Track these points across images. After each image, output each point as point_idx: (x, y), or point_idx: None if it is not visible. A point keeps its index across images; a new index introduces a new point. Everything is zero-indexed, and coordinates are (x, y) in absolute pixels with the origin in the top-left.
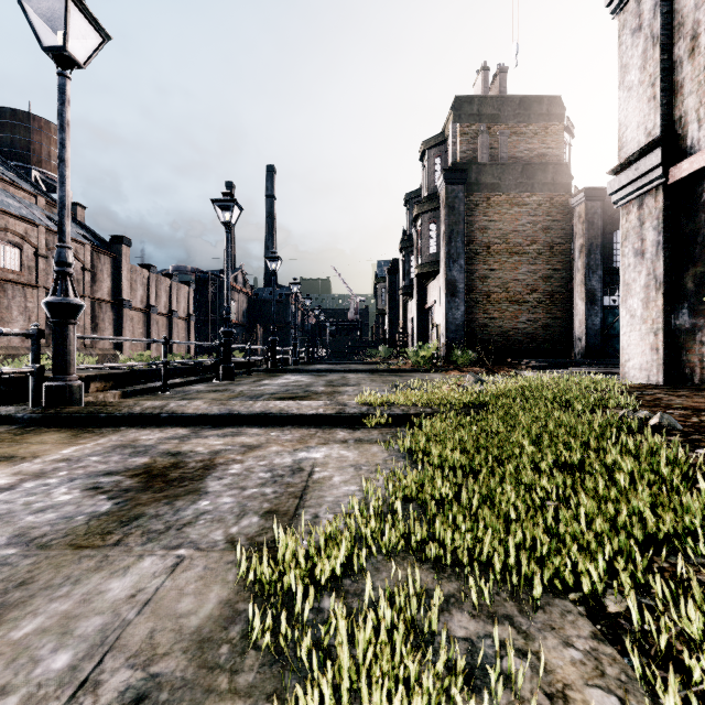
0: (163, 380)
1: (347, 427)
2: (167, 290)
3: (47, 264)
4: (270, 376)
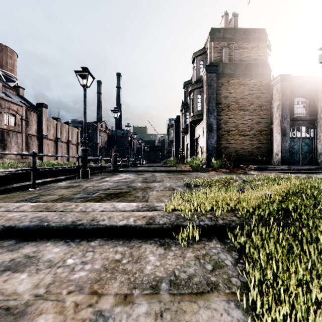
0: (32, 180)
1: (157, 243)
2: (67, 130)
3: (1, 116)
4: (112, 174)
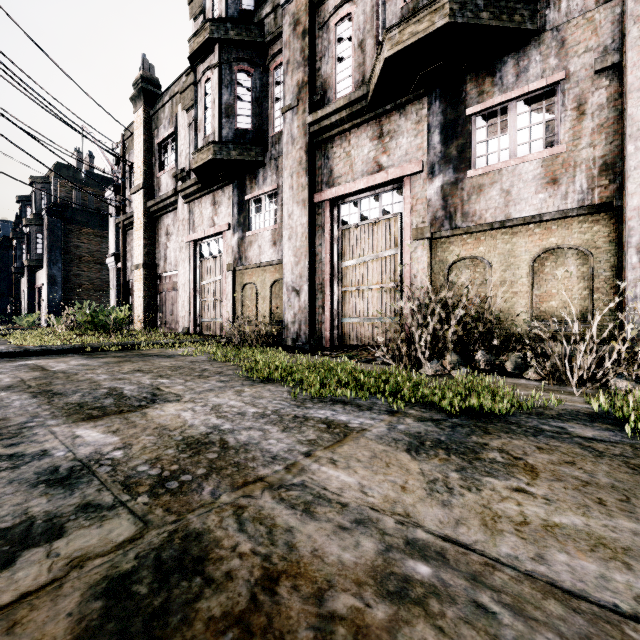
0: None
1: None
2: None
3: None
4: None
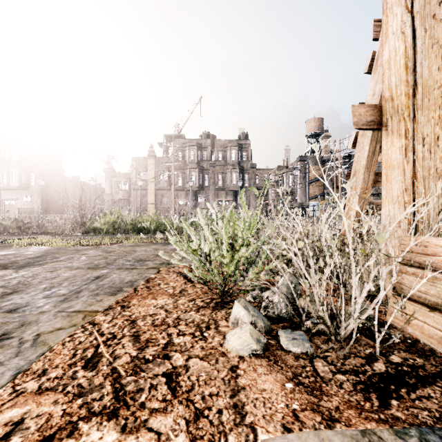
0: None
1: None
2: None
3: None
4: None
